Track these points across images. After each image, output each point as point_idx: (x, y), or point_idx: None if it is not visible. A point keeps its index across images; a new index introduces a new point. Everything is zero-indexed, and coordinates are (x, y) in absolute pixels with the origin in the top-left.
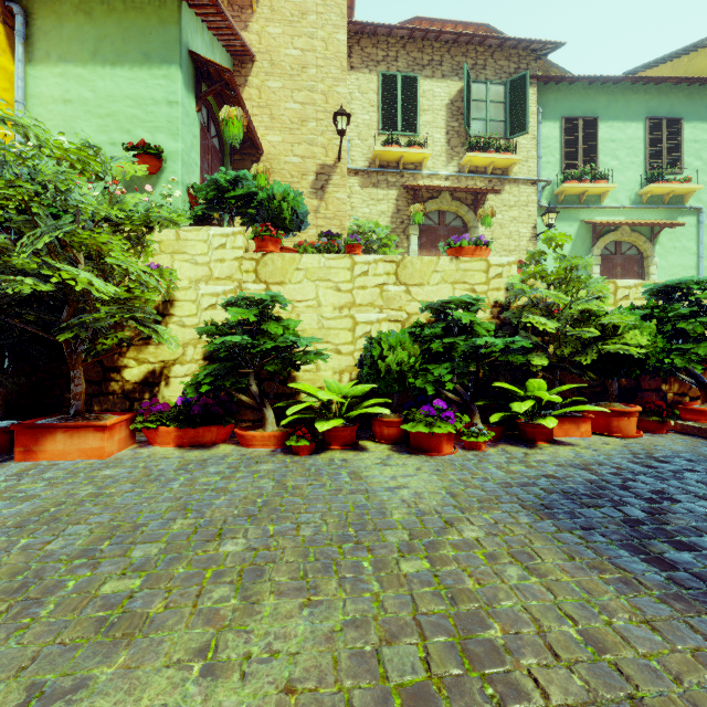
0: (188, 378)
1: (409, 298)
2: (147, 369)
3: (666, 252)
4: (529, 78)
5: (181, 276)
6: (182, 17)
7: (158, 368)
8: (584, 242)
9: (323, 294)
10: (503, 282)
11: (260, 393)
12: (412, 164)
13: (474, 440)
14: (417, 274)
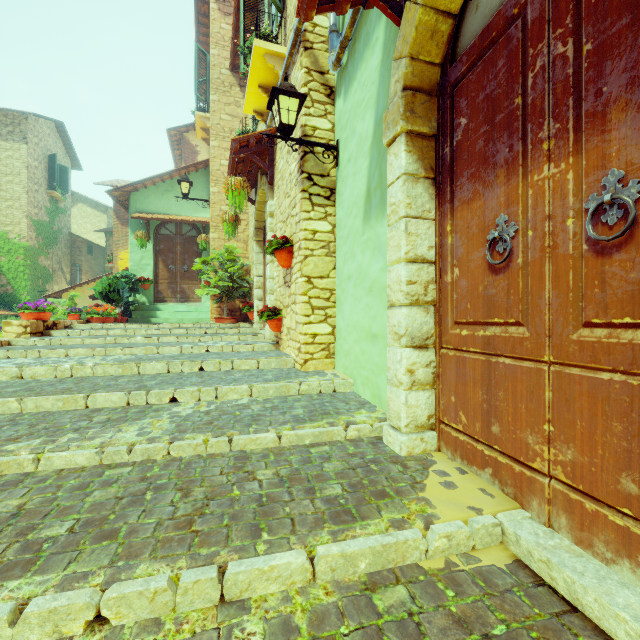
0: None
1: None
2: None
3: None
4: None
5: None
6: (131, 201)
7: None
8: None
9: None
10: None
11: None
12: None
13: None
14: None
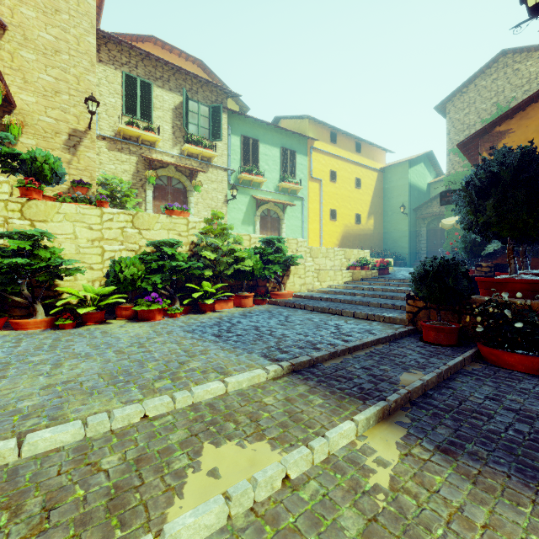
0: None
1: (141, 237)
2: None
3: (289, 218)
4: (223, 108)
5: None
6: None
7: None
8: (253, 208)
9: (79, 231)
10: (196, 231)
11: (33, 295)
12: (148, 141)
13: (173, 312)
14: (146, 223)
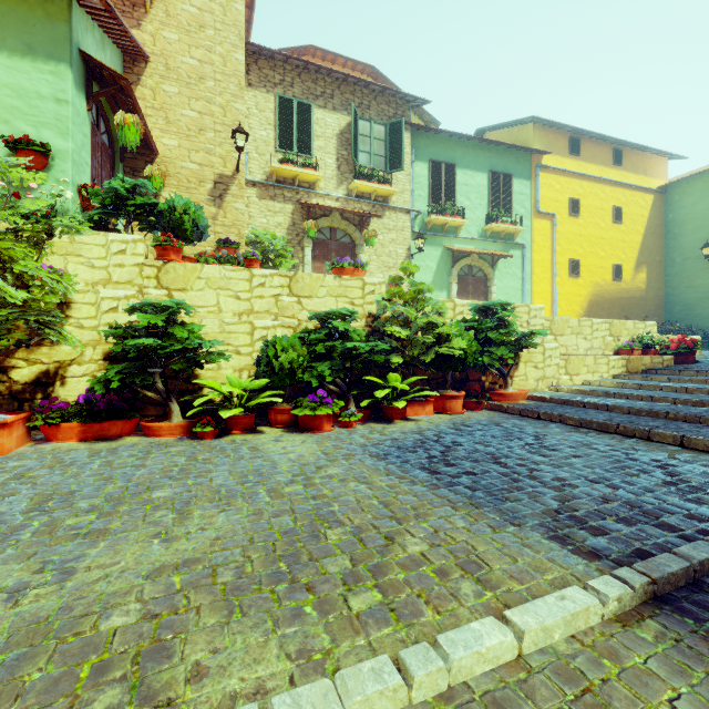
0: (87, 377)
1: (300, 308)
2: (39, 369)
3: (502, 276)
4: (405, 124)
5: (76, 278)
6: (73, 16)
7: (52, 368)
8: (446, 264)
9: (223, 301)
10: (375, 297)
11: (166, 389)
12: (307, 182)
13: (347, 419)
14: (307, 288)
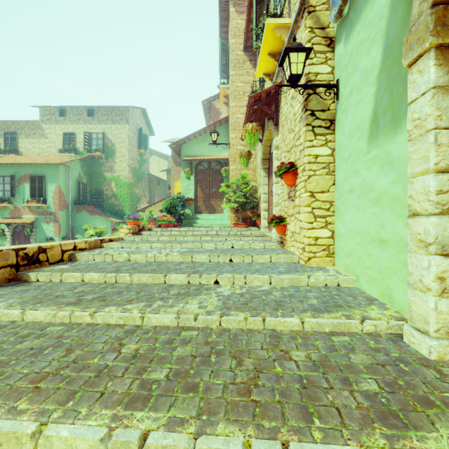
0: None
1: None
2: None
3: None
4: None
5: None
6: (182, 150)
7: None
8: None
9: None
10: None
11: None
12: None
13: None
14: None
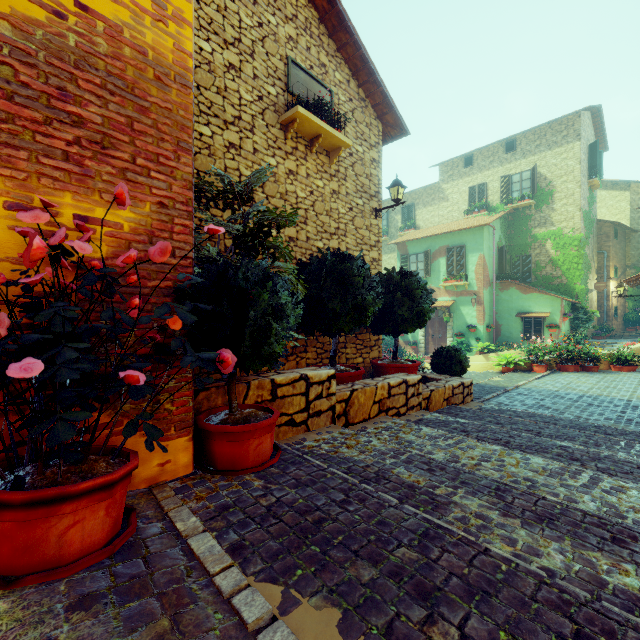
0: None
1: None
2: None
3: None
4: None
5: None
6: None
7: None
8: None
9: None
10: None
11: None
12: None
13: None
14: None
